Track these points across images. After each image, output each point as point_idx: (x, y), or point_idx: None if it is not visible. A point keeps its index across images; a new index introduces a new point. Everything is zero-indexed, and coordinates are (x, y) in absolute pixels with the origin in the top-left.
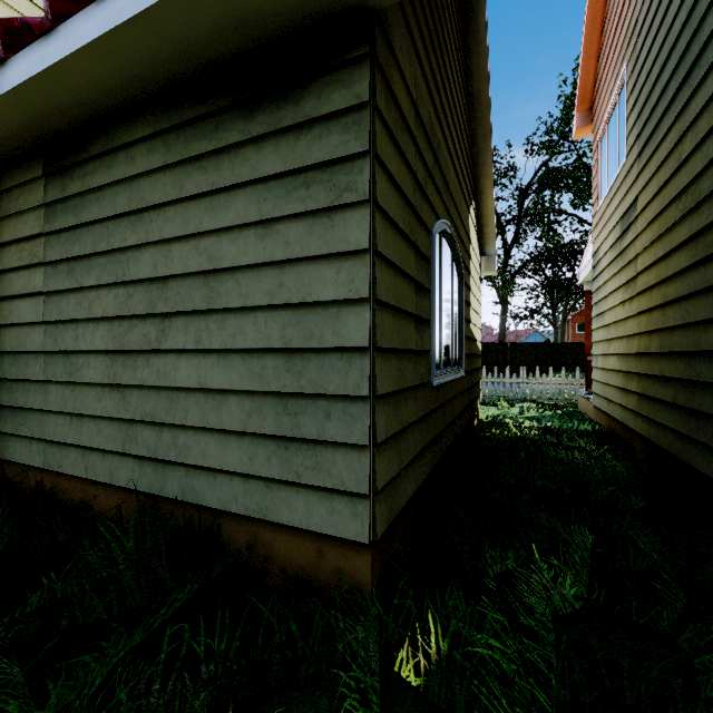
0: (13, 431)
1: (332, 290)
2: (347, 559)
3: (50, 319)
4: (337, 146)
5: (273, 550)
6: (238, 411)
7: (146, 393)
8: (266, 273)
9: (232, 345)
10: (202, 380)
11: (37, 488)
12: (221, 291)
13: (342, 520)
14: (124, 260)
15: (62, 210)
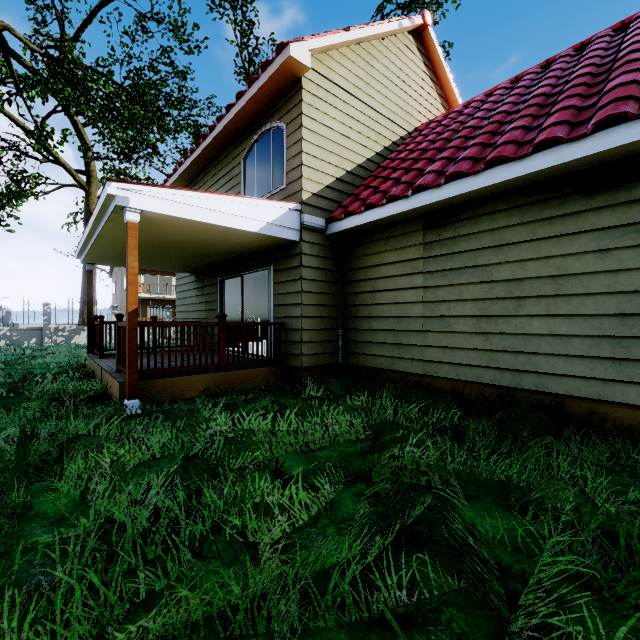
0: (399, 356)
1: None
2: None
3: (428, 300)
4: None
5: (608, 416)
6: (581, 345)
7: (505, 337)
8: (603, 276)
9: (576, 312)
10: (551, 330)
11: (415, 384)
12: (566, 285)
13: None
14: (487, 270)
15: (437, 245)
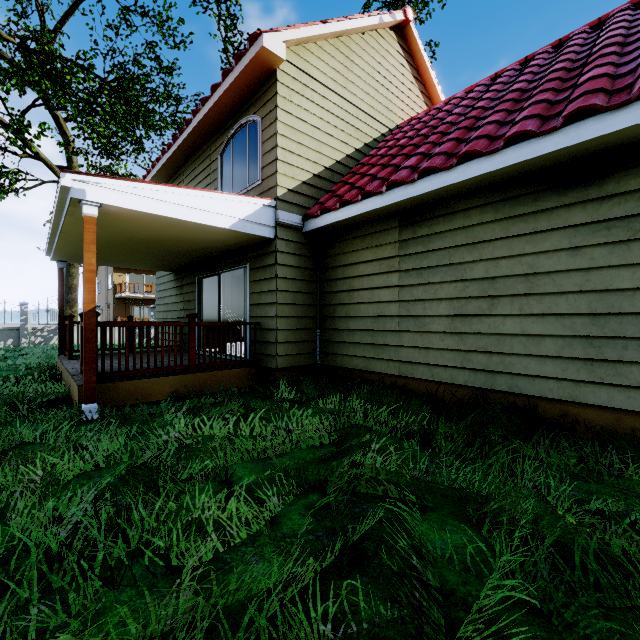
0: (375, 356)
1: (629, 283)
2: (639, 423)
3: (404, 299)
4: (632, 208)
5: (579, 418)
6: (553, 346)
7: (479, 337)
8: (575, 274)
9: (548, 312)
10: (524, 330)
11: (391, 385)
12: (539, 284)
13: (637, 402)
14: (461, 268)
15: (413, 243)
